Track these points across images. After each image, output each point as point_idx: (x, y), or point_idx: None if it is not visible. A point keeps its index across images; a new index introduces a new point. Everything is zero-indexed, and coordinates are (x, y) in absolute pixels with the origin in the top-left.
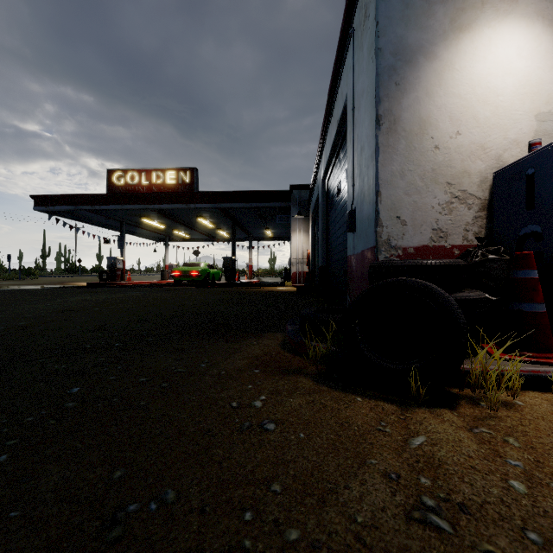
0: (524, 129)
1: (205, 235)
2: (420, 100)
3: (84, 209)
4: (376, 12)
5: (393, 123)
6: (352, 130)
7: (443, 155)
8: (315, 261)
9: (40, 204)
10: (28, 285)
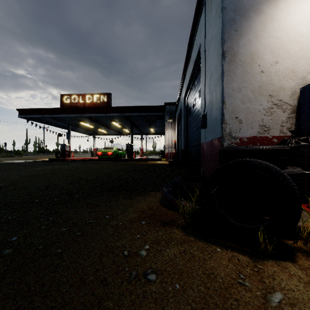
0: None
1: (116, 131)
2: (251, 41)
3: (46, 117)
4: None
5: (233, 56)
6: (204, 64)
7: (266, 76)
8: (179, 146)
9: (22, 114)
10: (15, 160)
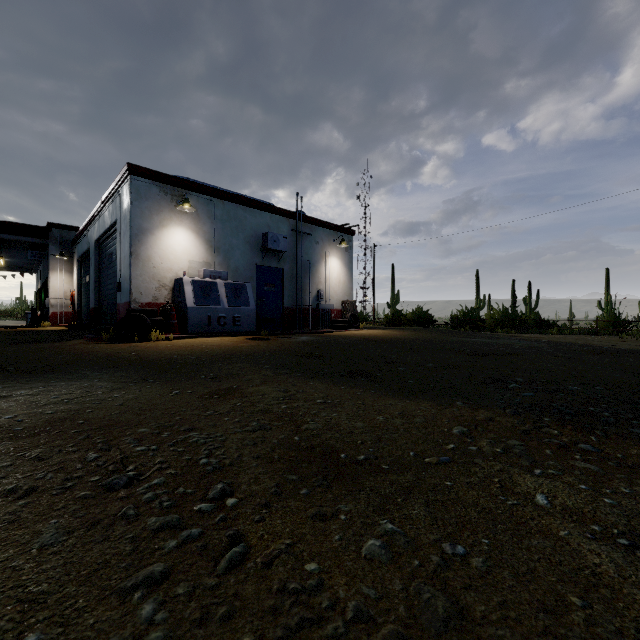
0: (185, 265)
1: None
2: (148, 249)
3: None
4: (130, 212)
5: (137, 255)
6: (120, 243)
7: (157, 270)
8: (83, 302)
9: None
10: None
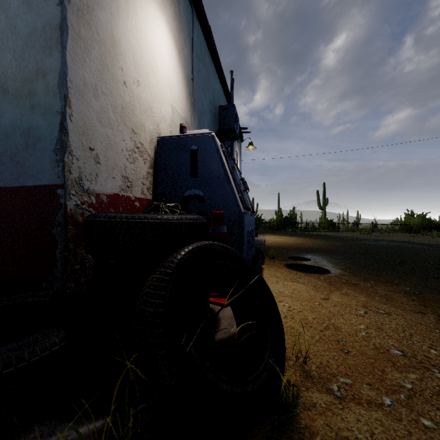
0: (168, 111)
1: None
2: (113, 12)
3: None
4: None
5: (86, 9)
6: None
7: (130, 96)
8: None
9: None
10: None
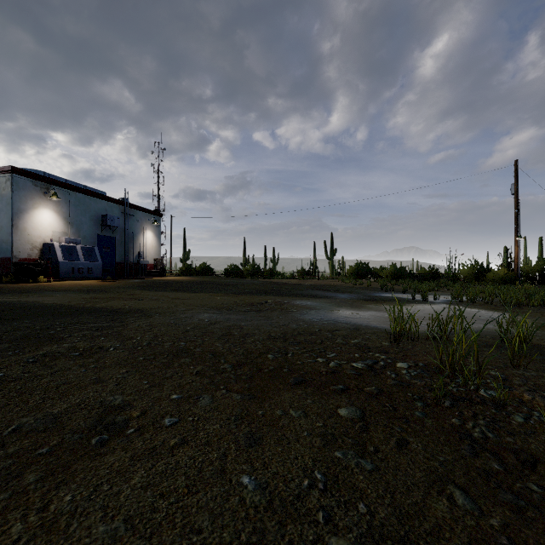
0: (50, 234)
1: None
2: (25, 223)
3: None
4: (12, 198)
5: (17, 227)
6: None
7: (31, 237)
8: None
9: None
10: None
